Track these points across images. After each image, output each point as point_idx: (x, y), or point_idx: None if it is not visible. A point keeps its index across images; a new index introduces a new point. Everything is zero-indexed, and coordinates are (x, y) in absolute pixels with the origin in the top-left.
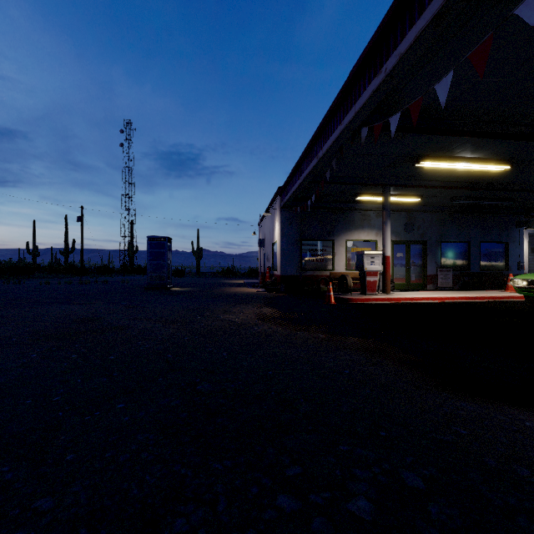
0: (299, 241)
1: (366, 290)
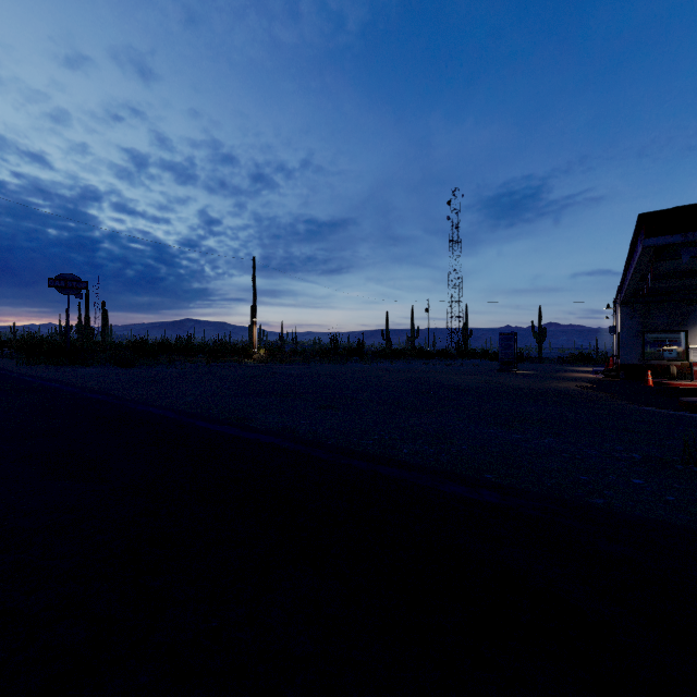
0: (641, 333)
1: (693, 378)
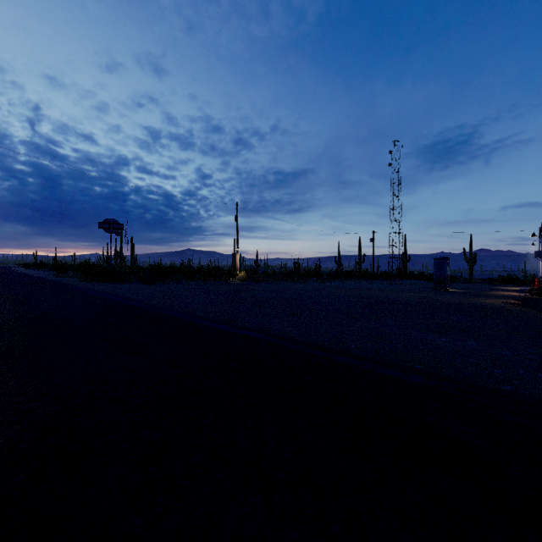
0: None
1: None
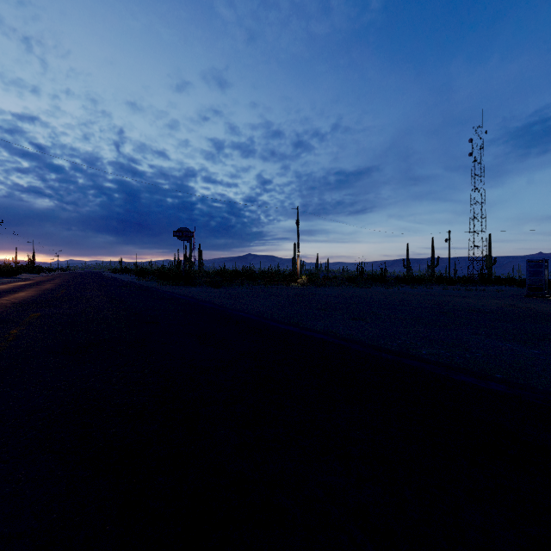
0: None
1: None
